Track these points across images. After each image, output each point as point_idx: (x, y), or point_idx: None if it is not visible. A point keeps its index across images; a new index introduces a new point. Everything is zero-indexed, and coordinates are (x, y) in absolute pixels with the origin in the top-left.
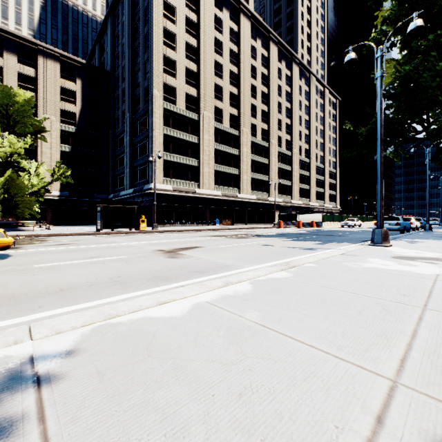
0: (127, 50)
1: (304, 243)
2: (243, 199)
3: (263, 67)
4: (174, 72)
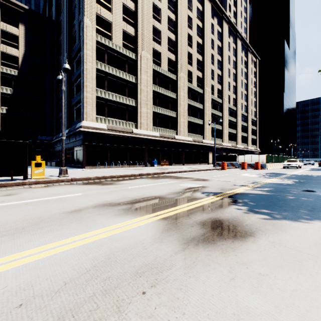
0: None
1: None
2: (180, 141)
3: (198, 19)
4: (109, 6)
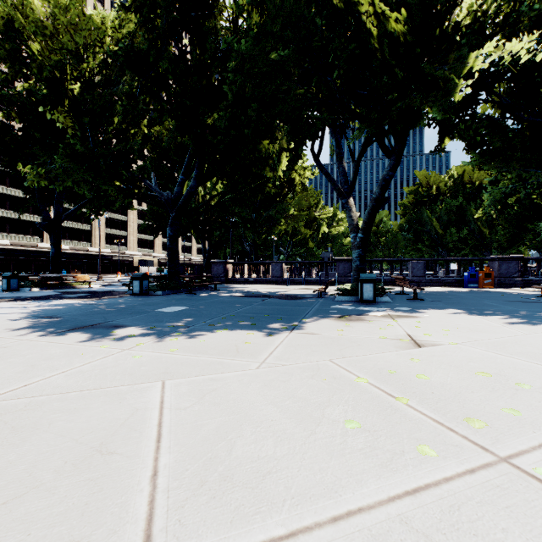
0: None
1: None
2: (95, 253)
3: None
4: None
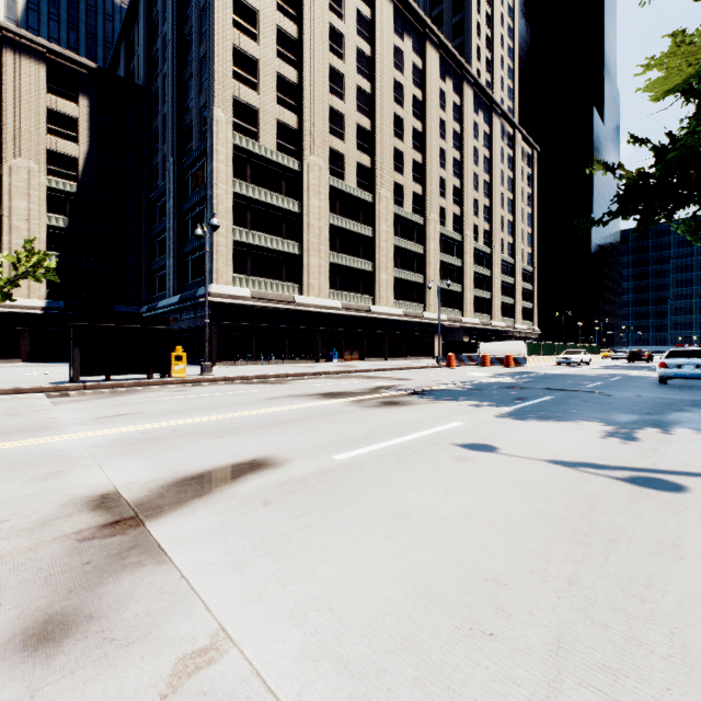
0: (170, 43)
1: (573, 432)
2: (380, 316)
3: (414, 85)
4: (255, 81)
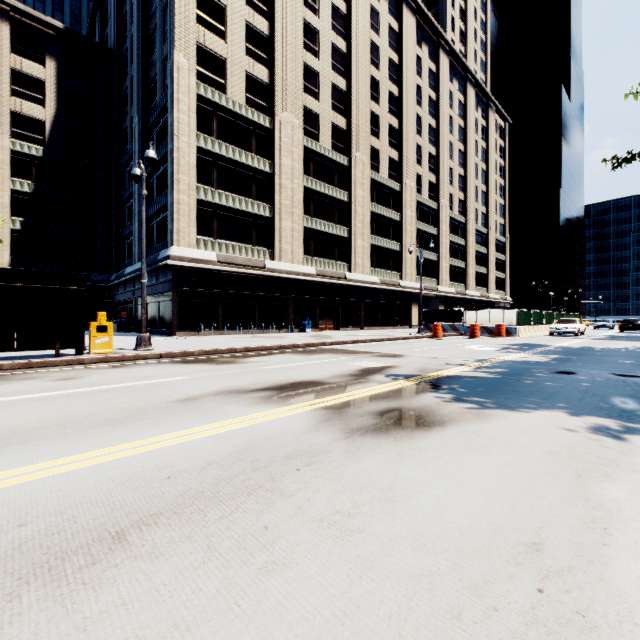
0: None
1: None
2: (356, 283)
3: (391, 49)
4: (221, 28)
